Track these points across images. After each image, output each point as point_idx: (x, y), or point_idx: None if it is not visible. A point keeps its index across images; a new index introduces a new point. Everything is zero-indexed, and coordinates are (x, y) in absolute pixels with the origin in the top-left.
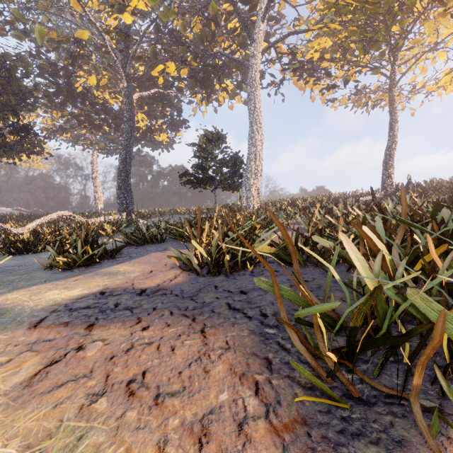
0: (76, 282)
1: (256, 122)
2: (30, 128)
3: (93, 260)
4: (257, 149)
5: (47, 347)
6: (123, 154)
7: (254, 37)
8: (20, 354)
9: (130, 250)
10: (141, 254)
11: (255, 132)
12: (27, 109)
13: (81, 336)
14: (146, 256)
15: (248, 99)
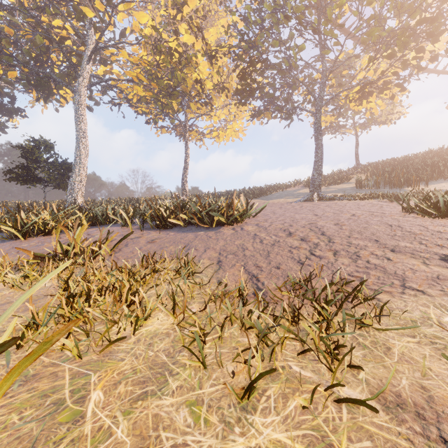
0: None
1: (82, 139)
2: None
3: None
4: (81, 160)
5: None
6: None
7: (80, 74)
8: None
9: None
10: None
11: (80, 147)
12: None
13: None
14: None
15: (75, 119)
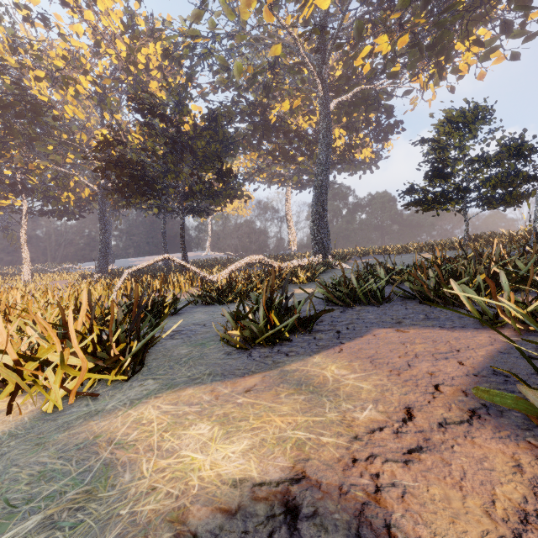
0: (245, 397)
1: None
2: (230, 171)
3: (280, 336)
4: None
5: None
6: (318, 181)
7: None
8: None
9: (334, 316)
10: (356, 329)
11: None
12: (230, 155)
13: None
14: (369, 337)
15: None
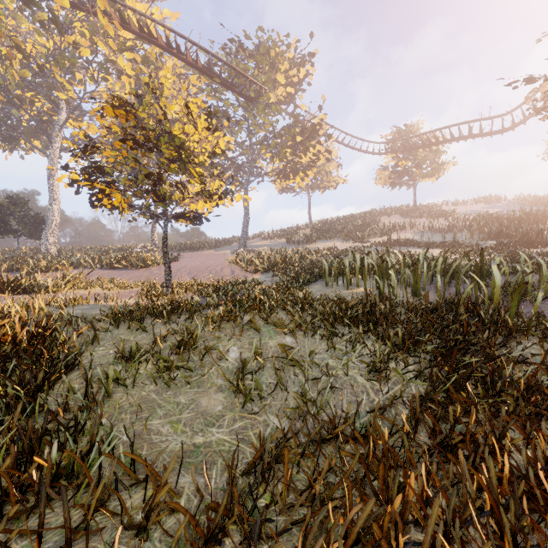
0: None
1: (54, 197)
2: None
3: None
4: (54, 215)
5: None
6: None
7: (53, 141)
8: None
9: None
10: None
11: (53, 204)
12: None
13: None
14: None
15: (48, 180)
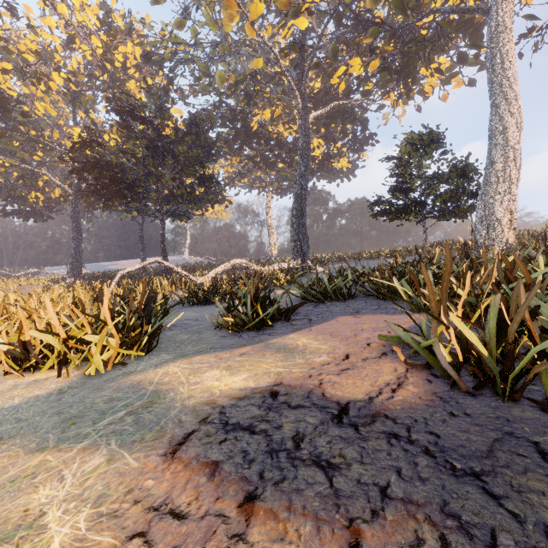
0: (241, 357)
1: (506, 97)
2: (213, 177)
3: (264, 323)
4: (508, 143)
5: (170, 541)
6: (297, 189)
7: None
8: (129, 538)
9: (308, 309)
10: (324, 317)
11: (503, 115)
12: (212, 160)
13: (229, 536)
14: (332, 322)
15: (487, 64)
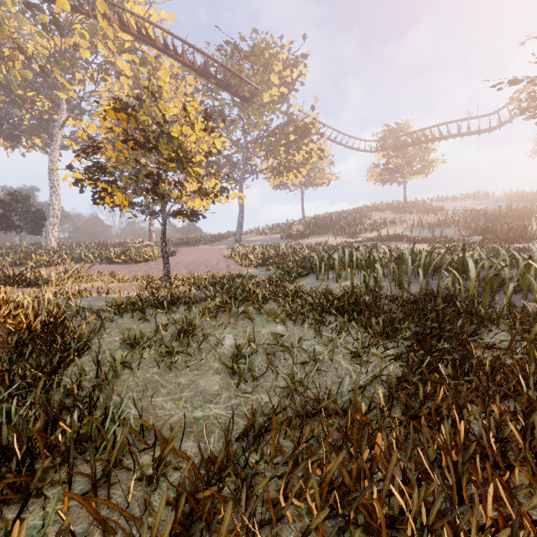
0: None
1: (55, 193)
2: None
3: None
4: (55, 211)
5: None
6: None
7: (54, 139)
8: None
9: None
10: None
11: (53, 200)
12: None
13: None
14: None
15: (49, 177)
